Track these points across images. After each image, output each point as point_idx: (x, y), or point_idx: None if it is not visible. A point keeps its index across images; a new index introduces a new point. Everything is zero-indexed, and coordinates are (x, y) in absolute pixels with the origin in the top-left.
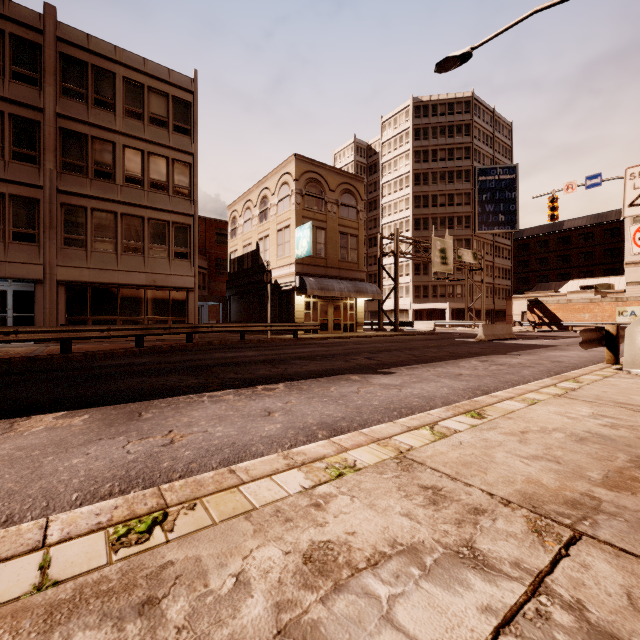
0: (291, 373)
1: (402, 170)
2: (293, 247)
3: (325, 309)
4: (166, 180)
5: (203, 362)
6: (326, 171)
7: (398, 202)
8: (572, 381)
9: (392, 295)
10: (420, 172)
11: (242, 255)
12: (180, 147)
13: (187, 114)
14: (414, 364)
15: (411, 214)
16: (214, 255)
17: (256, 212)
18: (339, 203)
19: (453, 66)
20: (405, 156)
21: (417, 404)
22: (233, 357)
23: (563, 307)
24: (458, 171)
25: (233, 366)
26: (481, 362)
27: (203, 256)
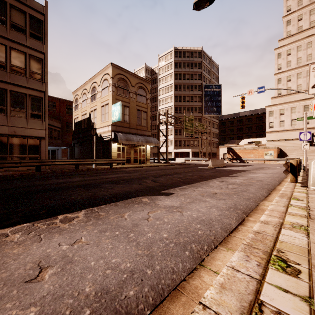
0: (97, 197)
1: (169, 82)
2: (110, 116)
3: (129, 151)
4: (24, 67)
5: (33, 188)
6: (129, 75)
7: (167, 98)
8: (295, 199)
9: (164, 145)
10: (177, 84)
11: (81, 120)
12: (34, 47)
13: (40, 27)
14: (183, 185)
15: (173, 104)
16: (65, 120)
17: (89, 96)
18: (137, 93)
19: (204, 5)
20: (170, 75)
21: (202, 234)
22: (61, 183)
23: (242, 151)
24: (195, 85)
25: (54, 191)
26: (221, 182)
27: (58, 120)
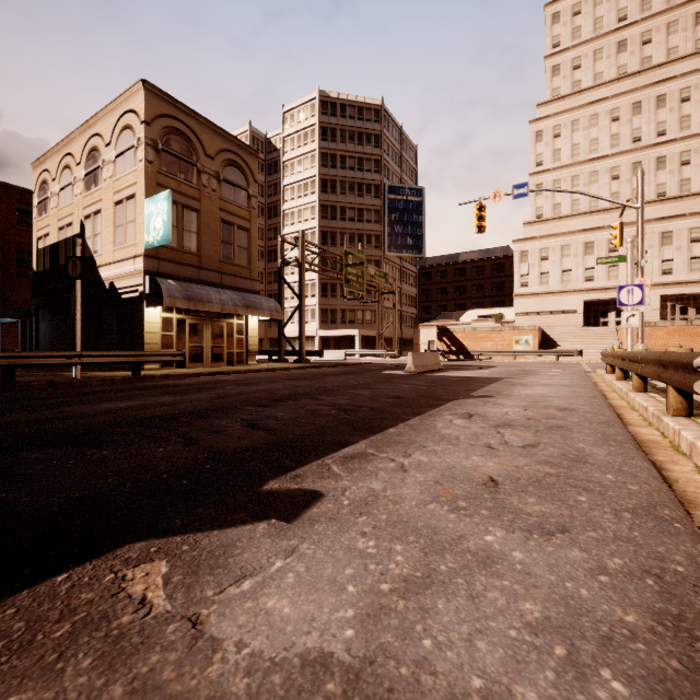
0: None
1: (307, 173)
2: (140, 230)
3: (198, 331)
4: None
5: None
6: (200, 125)
7: (303, 210)
8: None
9: (296, 319)
10: (328, 178)
11: (57, 242)
12: None
13: None
14: (353, 439)
15: (318, 225)
16: (14, 244)
17: (80, 173)
18: (221, 177)
19: None
20: (311, 157)
21: None
22: None
23: (469, 335)
24: (368, 184)
25: None
26: (469, 420)
27: None
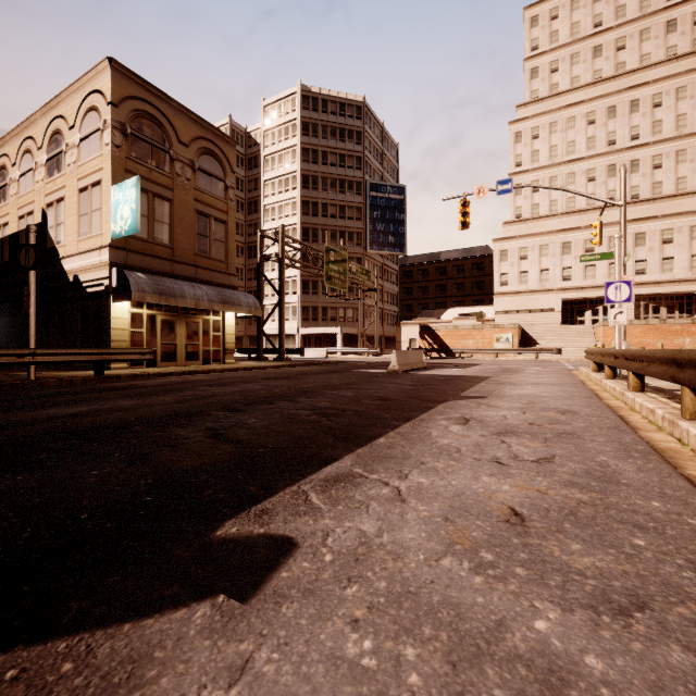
0: None
1: (288, 168)
2: (107, 219)
3: (171, 327)
4: None
5: None
6: (173, 109)
7: (284, 205)
8: None
9: (276, 317)
10: (309, 174)
11: (17, 232)
12: None
13: None
14: (337, 454)
15: (299, 221)
16: None
17: (42, 158)
18: (196, 166)
19: None
20: (292, 152)
21: None
22: None
23: (451, 333)
24: (350, 181)
25: None
26: (466, 426)
27: None
